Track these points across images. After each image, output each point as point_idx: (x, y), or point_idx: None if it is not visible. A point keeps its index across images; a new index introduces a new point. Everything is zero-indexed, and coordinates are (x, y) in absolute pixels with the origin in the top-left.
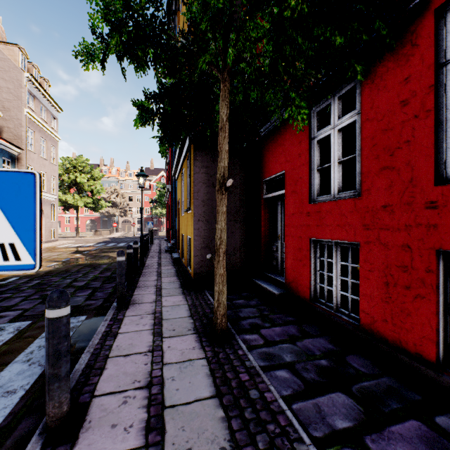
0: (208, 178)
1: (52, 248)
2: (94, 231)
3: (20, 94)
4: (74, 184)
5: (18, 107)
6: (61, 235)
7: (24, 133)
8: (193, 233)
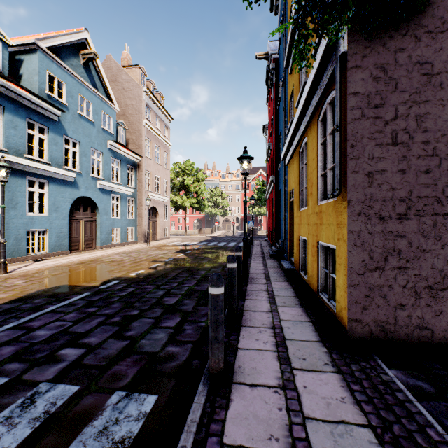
0: (380, 128)
1: (162, 246)
2: (199, 230)
3: (140, 108)
4: (183, 186)
5: (139, 120)
6: (175, 233)
7: (143, 142)
8: (347, 239)
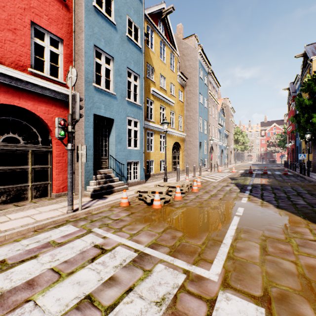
0: None
1: (240, 165)
2: (242, 160)
3: (228, 114)
4: (235, 140)
5: (228, 119)
6: None
7: (229, 127)
8: (312, 159)
